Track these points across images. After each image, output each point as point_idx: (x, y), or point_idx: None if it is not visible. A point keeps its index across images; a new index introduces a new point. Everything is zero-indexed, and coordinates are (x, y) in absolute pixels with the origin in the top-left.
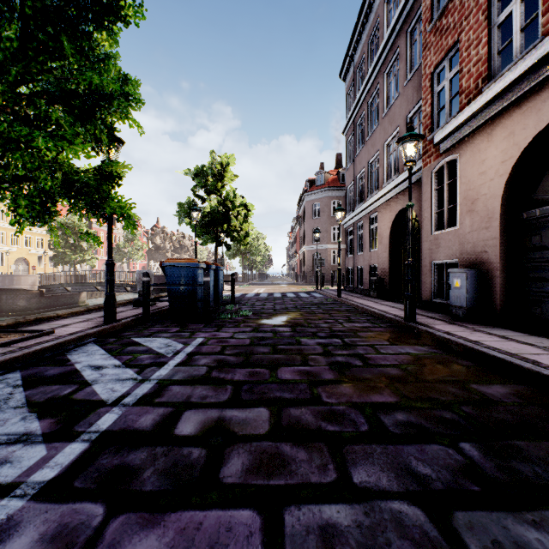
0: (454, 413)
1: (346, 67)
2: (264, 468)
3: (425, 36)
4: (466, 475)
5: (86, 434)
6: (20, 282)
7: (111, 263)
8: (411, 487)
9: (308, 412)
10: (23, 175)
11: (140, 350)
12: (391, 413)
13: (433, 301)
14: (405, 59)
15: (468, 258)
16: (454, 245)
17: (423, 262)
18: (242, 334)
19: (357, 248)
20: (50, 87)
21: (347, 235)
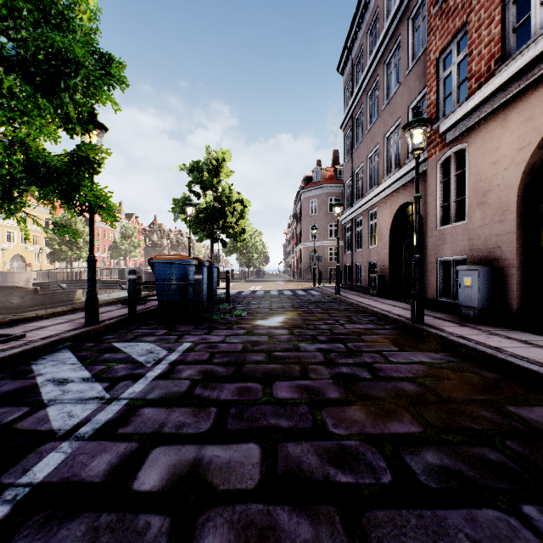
0: (499, 451)
1: (344, 60)
2: None
3: (430, 20)
4: None
5: (12, 489)
6: (13, 279)
7: (93, 260)
8: None
9: (311, 450)
10: None
11: (117, 358)
12: (418, 451)
13: (439, 300)
14: (407, 47)
15: (479, 254)
16: (462, 241)
17: (427, 259)
18: (234, 338)
19: (355, 244)
20: (4, 52)
21: (345, 231)
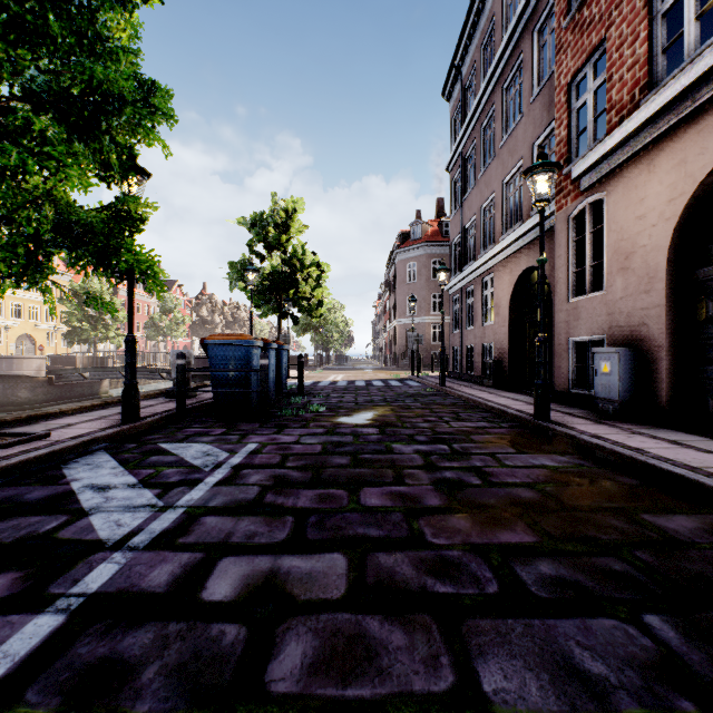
0: (625, 561)
1: (450, 82)
2: (338, 664)
3: (560, 34)
4: (664, 677)
5: (64, 599)
6: (21, 366)
7: (132, 340)
8: (579, 701)
9: (405, 560)
10: (3, 215)
11: (167, 461)
12: (531, 561)
13: (571, 392)
14: (531, 68)
15: (620, 333)
16: (600, 316)
17: (556, 340)
18: (311, 438)
19: (465, 321)
20: (33, 86)
21: (453, 304)
